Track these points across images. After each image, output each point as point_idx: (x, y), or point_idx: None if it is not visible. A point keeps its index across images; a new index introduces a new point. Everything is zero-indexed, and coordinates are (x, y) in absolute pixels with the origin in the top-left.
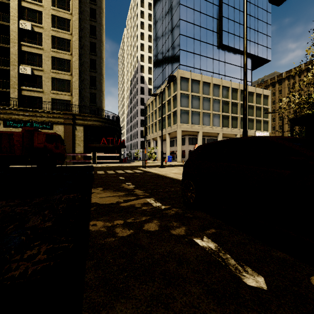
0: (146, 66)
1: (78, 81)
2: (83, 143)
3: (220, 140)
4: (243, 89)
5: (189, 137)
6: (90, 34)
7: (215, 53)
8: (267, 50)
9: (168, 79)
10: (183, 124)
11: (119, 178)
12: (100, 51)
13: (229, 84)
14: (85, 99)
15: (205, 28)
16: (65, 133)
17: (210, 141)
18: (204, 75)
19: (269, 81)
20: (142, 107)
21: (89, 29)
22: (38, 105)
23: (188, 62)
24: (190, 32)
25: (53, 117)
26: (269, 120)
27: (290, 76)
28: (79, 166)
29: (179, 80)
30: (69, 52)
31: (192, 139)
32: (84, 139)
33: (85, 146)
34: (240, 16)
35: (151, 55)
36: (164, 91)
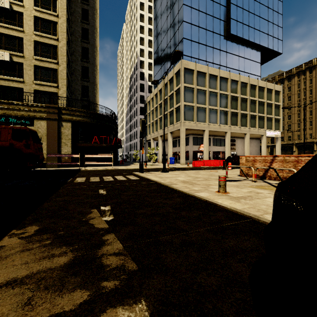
0: (147, 62)
1: (66, 71)
2: (71, 142)
3: (227, 139)
4: (252, 83)
5: (193, 137)
6: (82, 19)
7: (222, 44)
8: (278, 42)
9: (172, 57)
10: (187, 122)
11: (97, 193)
12: (93, 39)
13: (238, 78)
14: (75, 92)
15: (211, 16)
16: (49, 130)
17: (216, 141)
18: (210, 67)
19: (277, 77)
20: (141, 105)
21: (80, 13)
22: (18, 97)
23: (193, 52)
24: (195, 19)
25: (33, 111)
26: (280, 118)
27: (300, 72)
28: (63, 170)
29: (183, 72)
30: (55, 36)
31: (197, 139)
32: (72, 138)
33: (73, 146)
34: (249, 3)
35: (152, 50)
36: (166, 85)
